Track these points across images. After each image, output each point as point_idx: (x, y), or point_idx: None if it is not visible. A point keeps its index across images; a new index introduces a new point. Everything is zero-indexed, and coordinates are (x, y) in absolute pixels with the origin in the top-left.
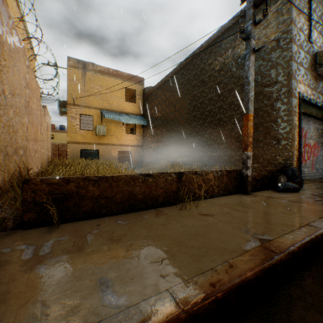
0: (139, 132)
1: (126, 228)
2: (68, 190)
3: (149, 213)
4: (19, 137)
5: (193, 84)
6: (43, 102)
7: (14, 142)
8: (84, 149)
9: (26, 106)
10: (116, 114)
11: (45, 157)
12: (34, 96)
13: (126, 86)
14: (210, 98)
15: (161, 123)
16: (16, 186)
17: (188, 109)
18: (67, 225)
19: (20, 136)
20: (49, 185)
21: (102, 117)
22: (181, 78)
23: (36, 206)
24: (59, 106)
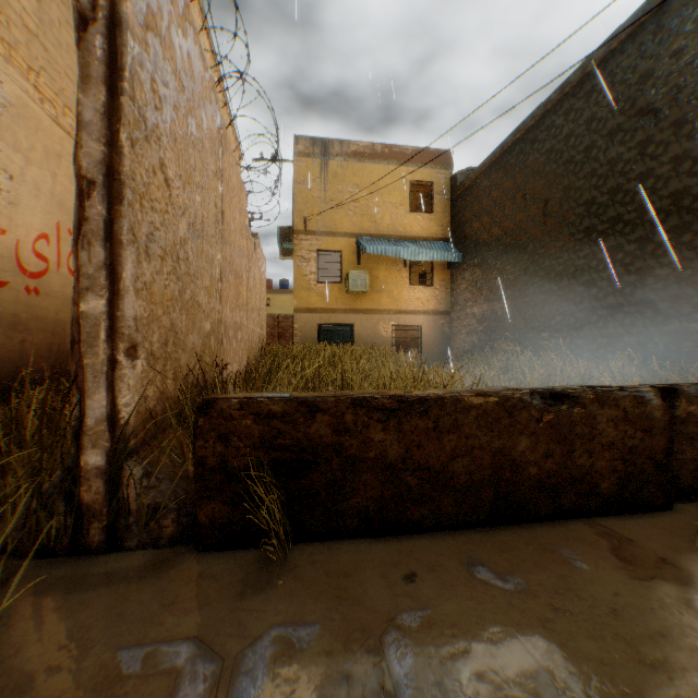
0: (441, 281)
1: (535, 631)
2: (310, 436)
3: (577, 540)
4: (201, 289)
5: (608, 128)
6: (251, 226)
7: (188, 301)
8: (324, 322)
9: (216, 219)
10: (390, 243)
11: (255, 339)
12: (233, 203)
13: (411, 176)
14: (675, 155)
15: (500, 254)
16: (188, 414)
17: (589, 204)
18: (311, 557)
19: (204, 288)
20: (261, 421)
21: (360, 253)
22: (564, 125)
23: (226, 483)
24: (279, 240)
